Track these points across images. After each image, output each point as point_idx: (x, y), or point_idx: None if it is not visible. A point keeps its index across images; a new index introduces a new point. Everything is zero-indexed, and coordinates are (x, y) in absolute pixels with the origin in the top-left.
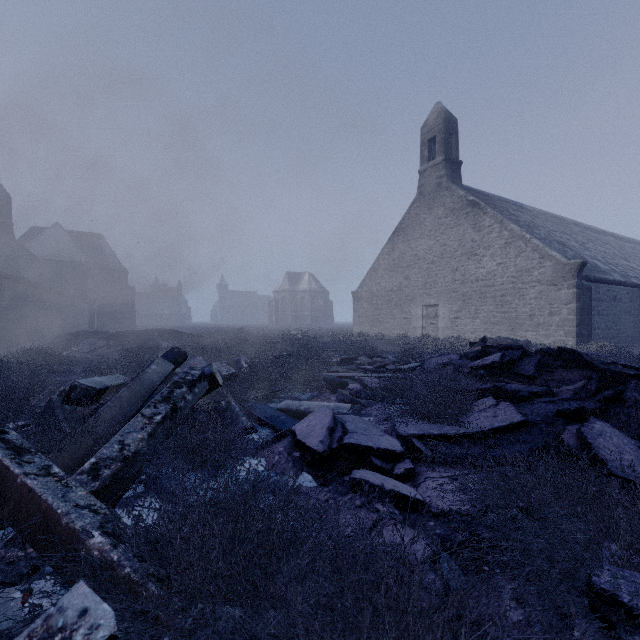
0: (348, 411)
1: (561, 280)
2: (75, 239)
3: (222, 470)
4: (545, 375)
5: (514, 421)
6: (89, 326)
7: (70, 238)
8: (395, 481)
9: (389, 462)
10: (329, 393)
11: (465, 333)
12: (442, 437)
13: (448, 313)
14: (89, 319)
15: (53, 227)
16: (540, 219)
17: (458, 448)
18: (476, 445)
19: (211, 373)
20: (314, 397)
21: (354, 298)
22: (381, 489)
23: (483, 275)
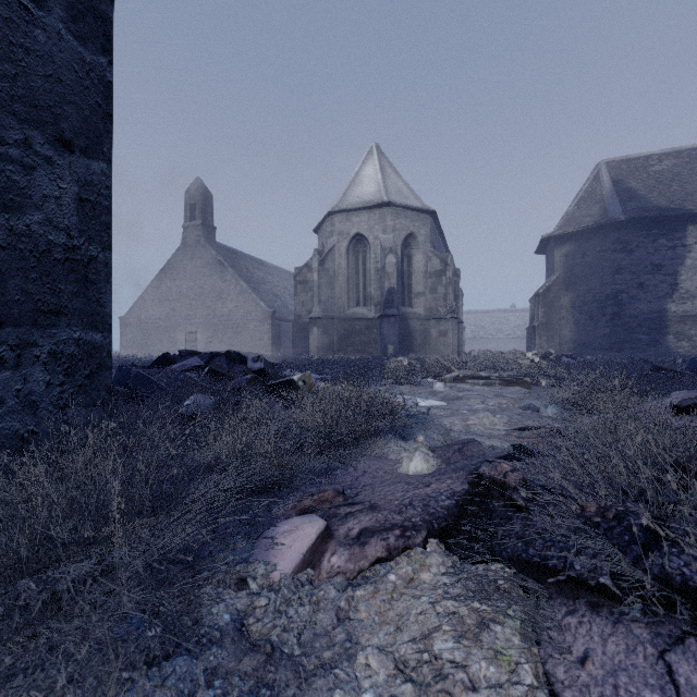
0: None
1: (265, 320)
2: None
3: None
4: None
5: None
6: None
7: None
8: None
9: None
10: None
11: None
12: None
13: (205, 338)
14: None
15: None
16: (272, 276)
17: None
18: None
19: None
20: None
21: (122, 323)
22: None
23: (226, 313)
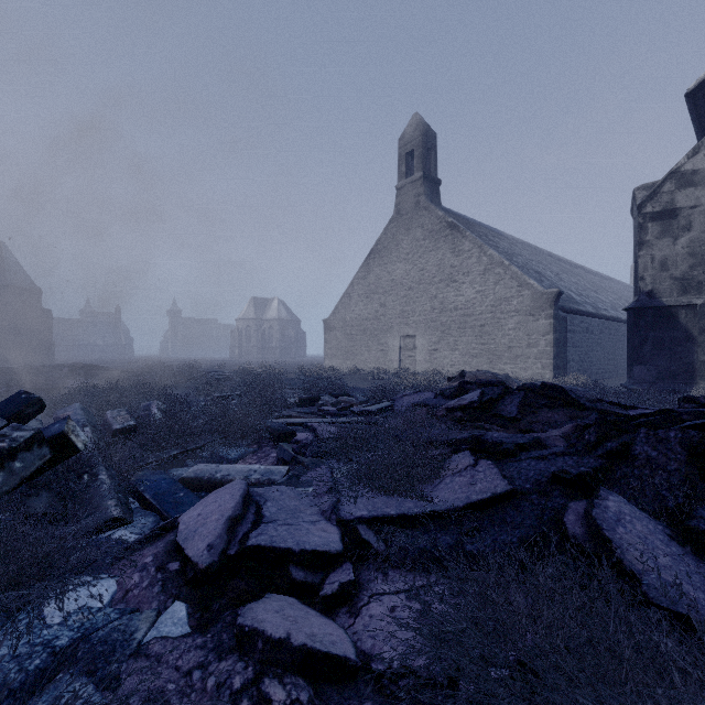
0: (283, 477)
1: (539, 310)
2: None
3: (21, 615)
4: (529, 416)
5: (497, 491)
6: None
7: None
8: (316, 619)
9: (319, 570)
10: (271, 447)
11: (444, 366)
12: (401, 519)
13: (427, 344)
14: None
15: None
16: (518, 247)
17: (422, 537)
18: (447, 530)
19: (60, 433)
20: (249, 454)
21: (326, 327)
22: (284, 646)
23: (462, 303)
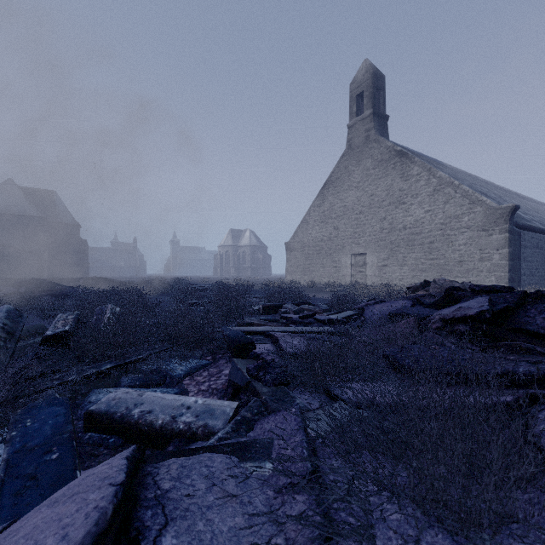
0: (226, 424)
1: (492, 225)
2: (29, 195)
3: None
4: None
5: None
6: (37, 276)
7: (22, 193)
8: None
9: None
10: (226, 360)
11: (393, 280)
12: None
13: (376, 261)
14: (37, 269)
15: (5, 183)
16: (460, 174)
17: None
18: None
19: None
20: (199, 368)
21: (287, 249)
22: None
23: (411, 223)
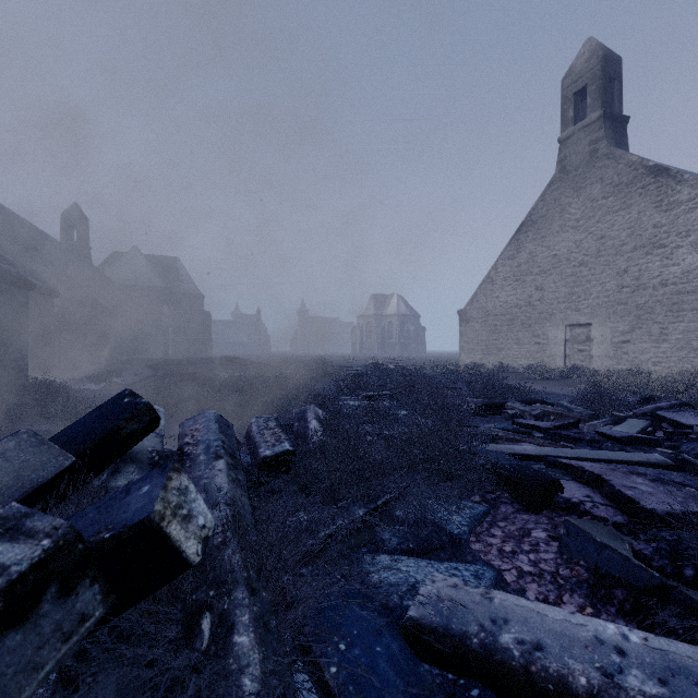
0: None
1: None
2: (153, 263)
3: None
4: None
5: None
6: (162, 354)
7: (147, 262)
8: None
9: None
10: (513, 507)
11: (641, 364)
12: None
13: (609, 335)
14: (162, 346)
15: (131, 251)
16: None
17: None
18: None
19: (142, 521)
20: (480, 520)
21: (461, 318)
22: None
23: (676, 276)
